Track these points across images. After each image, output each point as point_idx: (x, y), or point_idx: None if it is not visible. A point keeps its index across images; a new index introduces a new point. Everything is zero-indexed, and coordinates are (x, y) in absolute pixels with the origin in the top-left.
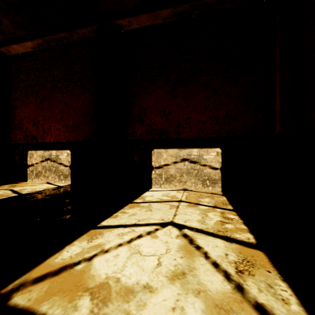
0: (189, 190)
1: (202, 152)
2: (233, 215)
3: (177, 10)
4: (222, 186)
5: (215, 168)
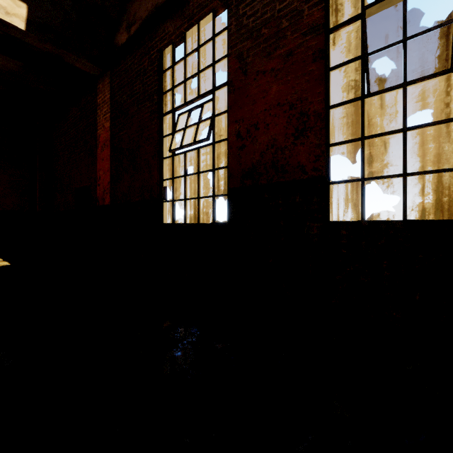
0: None
1: None
2: None
3: None
4: None
5: None
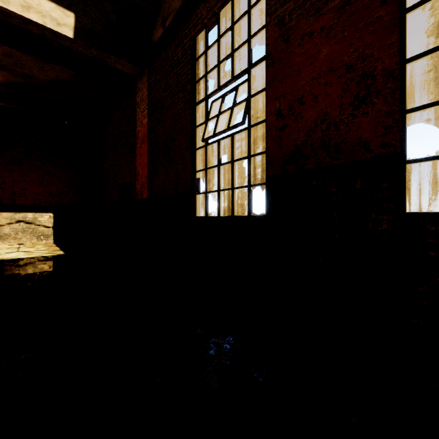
0: (25, 244)
1: (37, 216)
2: (55, 247)
3: (14, 107)
4: (54, 239)
5: (48, 227)
